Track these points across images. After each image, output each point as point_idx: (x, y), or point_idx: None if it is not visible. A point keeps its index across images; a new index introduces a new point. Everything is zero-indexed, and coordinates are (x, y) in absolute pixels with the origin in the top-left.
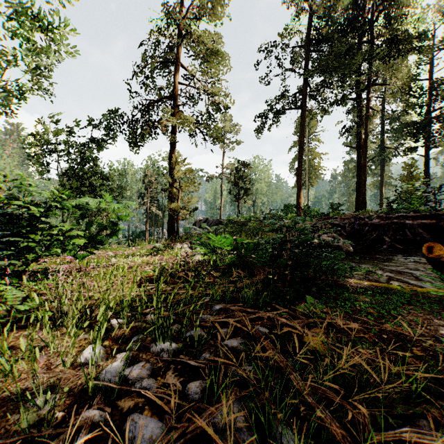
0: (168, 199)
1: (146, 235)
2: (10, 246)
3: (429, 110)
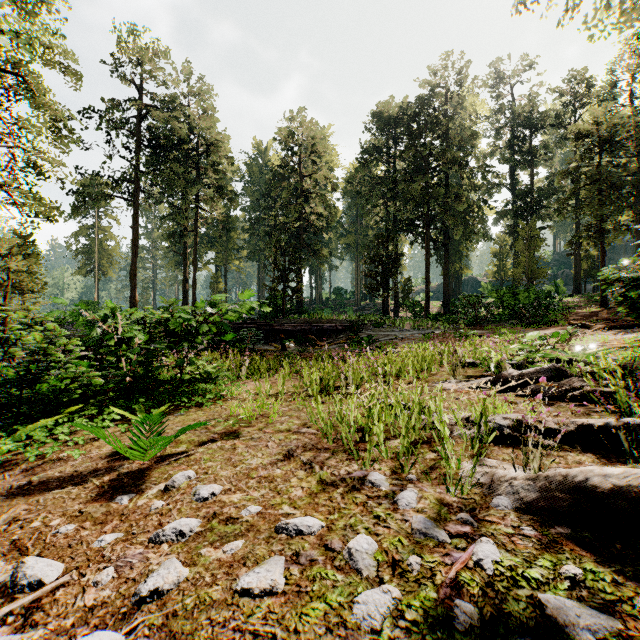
0: None
1: None
2: None
3: (228, 234)
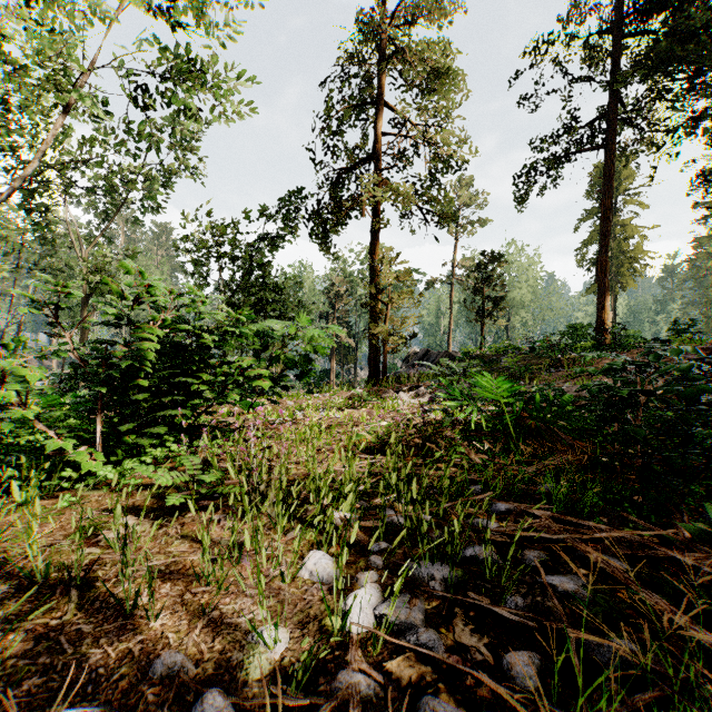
0: (370, 320)
1: (330, 376)
2: (177, 389)
3: None
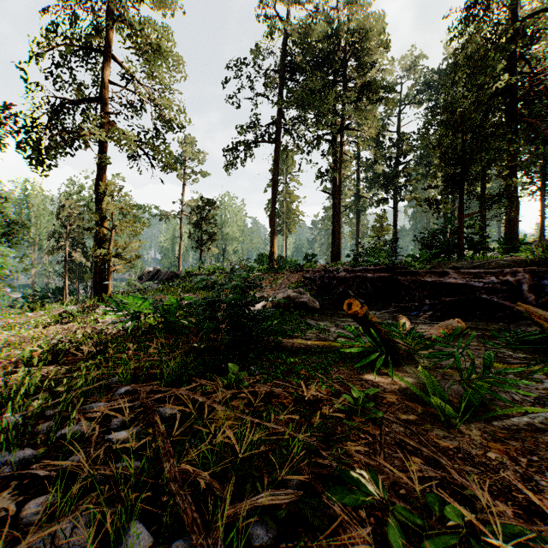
0: (95, 243)
1: (63, 294)
2: None
3: (396, 163)
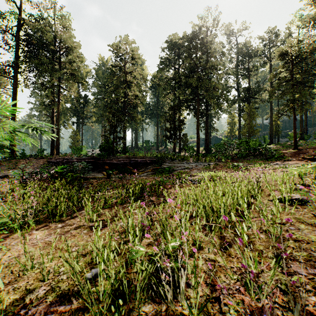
0: None
1: None
2: None
3: (83, 107)
